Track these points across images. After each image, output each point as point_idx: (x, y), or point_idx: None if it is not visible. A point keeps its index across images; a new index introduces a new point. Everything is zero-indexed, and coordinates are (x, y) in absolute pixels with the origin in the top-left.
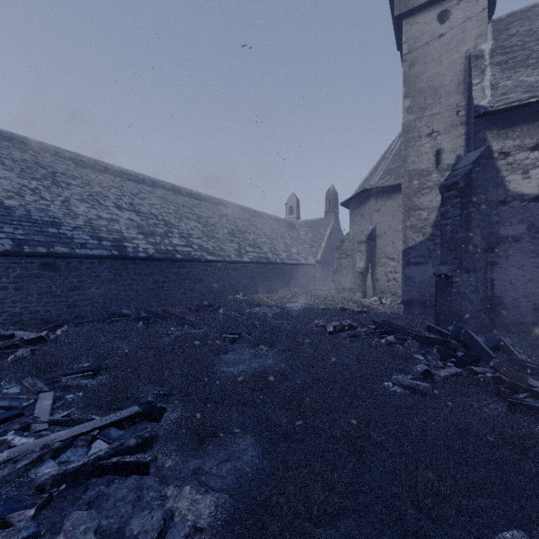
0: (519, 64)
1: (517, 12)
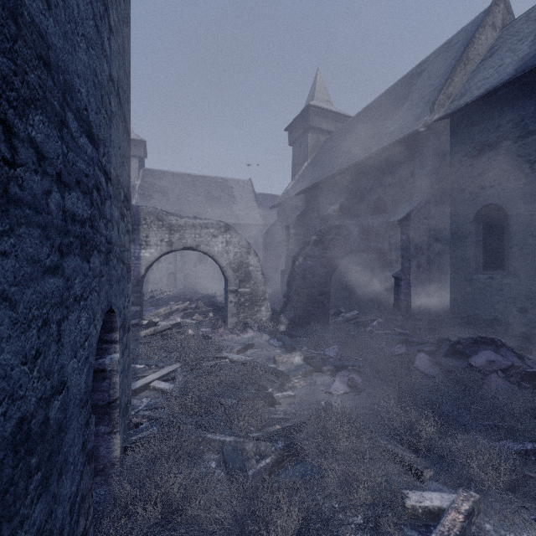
0: (145, 198)
1: (151, 170)
